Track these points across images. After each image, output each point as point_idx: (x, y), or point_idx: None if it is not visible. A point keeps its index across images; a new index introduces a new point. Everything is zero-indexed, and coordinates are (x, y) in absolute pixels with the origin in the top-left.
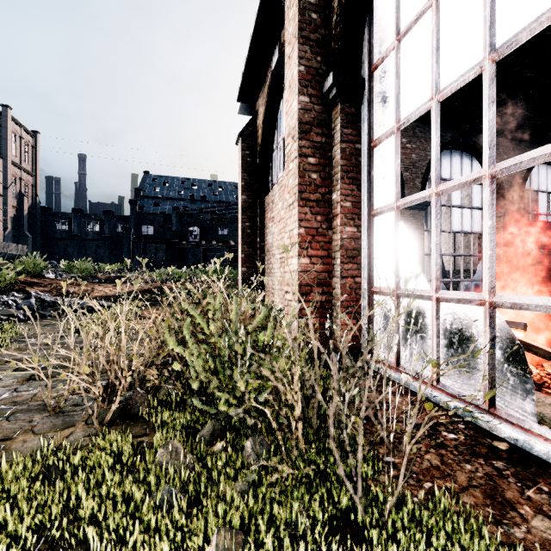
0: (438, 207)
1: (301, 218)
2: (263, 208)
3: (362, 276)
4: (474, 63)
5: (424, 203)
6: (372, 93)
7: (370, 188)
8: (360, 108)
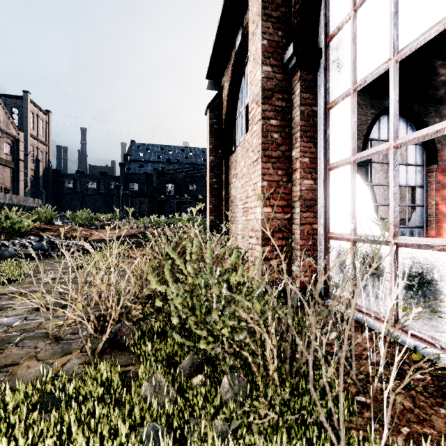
0: (396, 159)
1: (264, 172)
2: (228, 167)
3: (319, 223)
4: (436, 21)
5: (365, 161)
6: (328, 61)
7: (326, 145)
8: (316, 74)
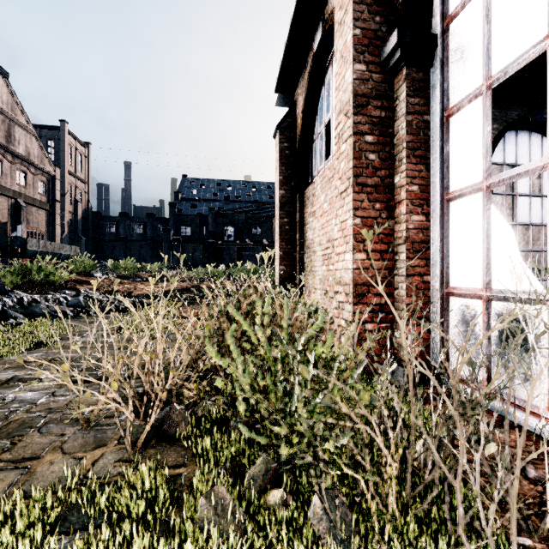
0: None
1: (357, 206)
2: (303, 203)
3: (433, 274)
4: None
5: None
6: (446, 51)
7: (444, 166)
8: (429, 71)
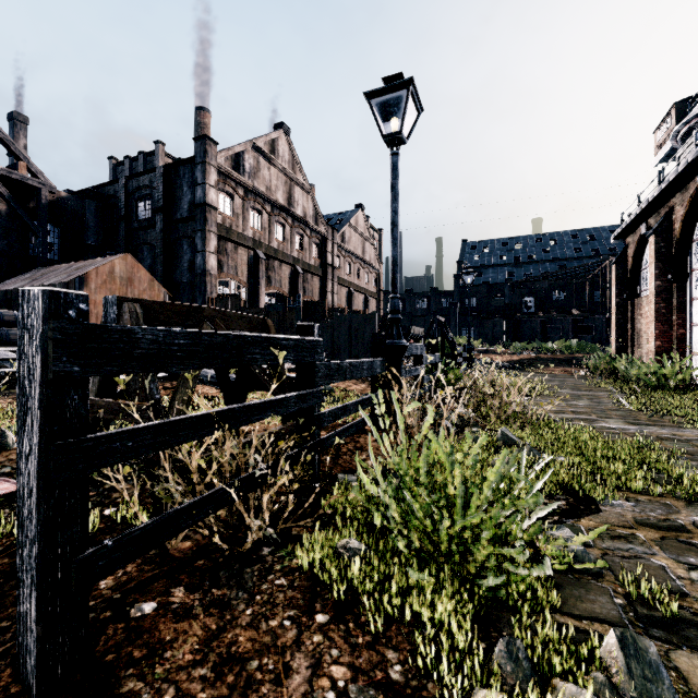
0: None
1: (656, 327)
2: (633, 306)
3: (687, 349)
4: None
5: None
6: (691, 280)
7: (691, 315)
8: (686, 283)
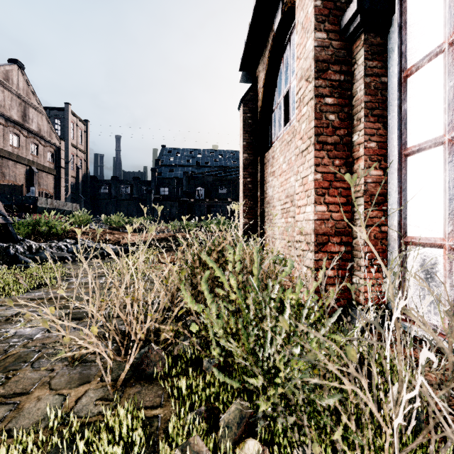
0: None
1: (318, 162)
2: (263, 165)
3: (390, 225)
4: None
5: None
6: (404, 15)
7: (401, 124)
8: (386, 36)
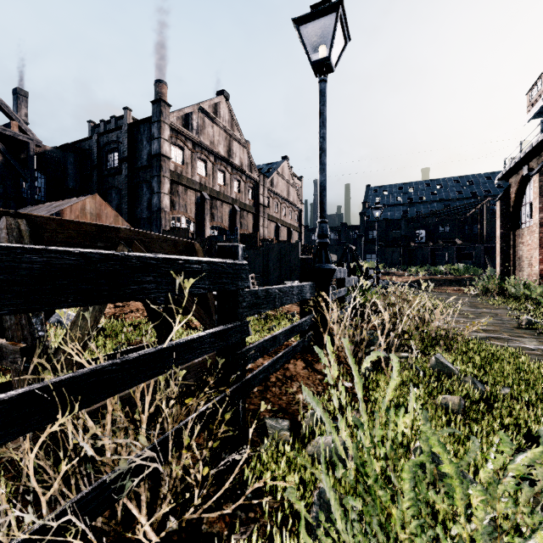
0: None
1: (540, 253)
2: (515, 236)
3: None
4: None
5: None
6: None
7: None
8: None
